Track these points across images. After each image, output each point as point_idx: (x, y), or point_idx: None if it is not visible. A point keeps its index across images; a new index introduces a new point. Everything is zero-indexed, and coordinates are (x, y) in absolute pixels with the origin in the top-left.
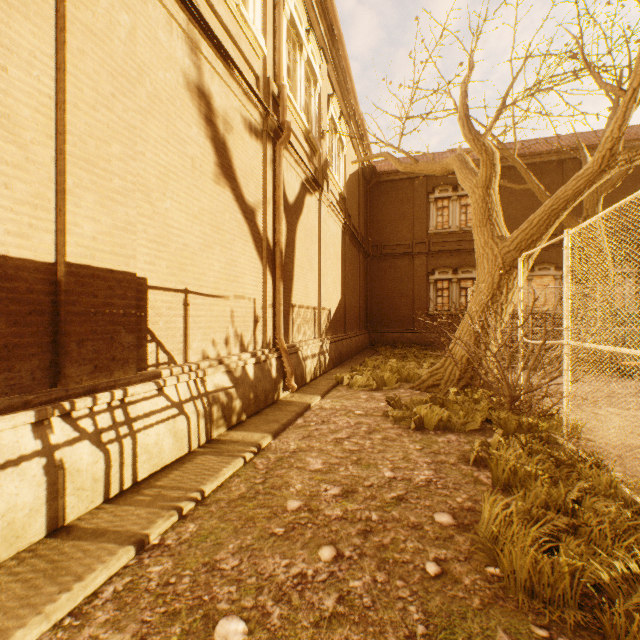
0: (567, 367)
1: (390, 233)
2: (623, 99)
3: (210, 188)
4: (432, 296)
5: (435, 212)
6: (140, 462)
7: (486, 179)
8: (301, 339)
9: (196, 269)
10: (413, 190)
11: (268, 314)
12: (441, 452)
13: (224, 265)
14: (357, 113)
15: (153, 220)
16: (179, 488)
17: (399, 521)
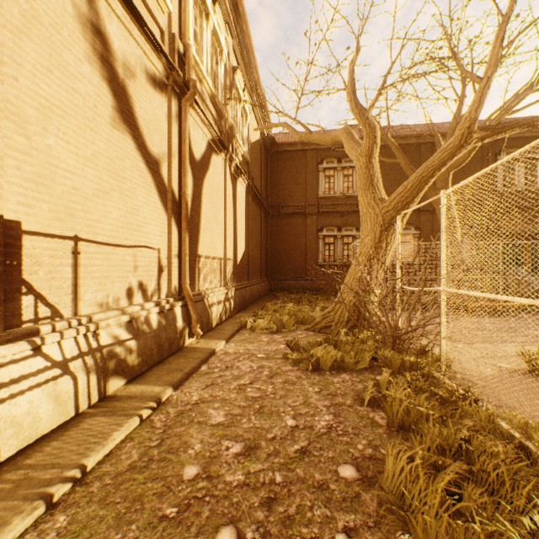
0: (443, 311)
1: (287, 195)
2: (479, 86)
3: (107, 132)
4: (321, 249)
5: (323, 179)
6: (3, 439)
7: (369, 149)
8: (207, 287)
9: (89, 215)
10: (306, 160)
11: (173, 264)
12: (338, 393)
13: (124, 213)
14: (259, 88)
15: (30, 156)
16: (53, 466)
17: (304, 481)
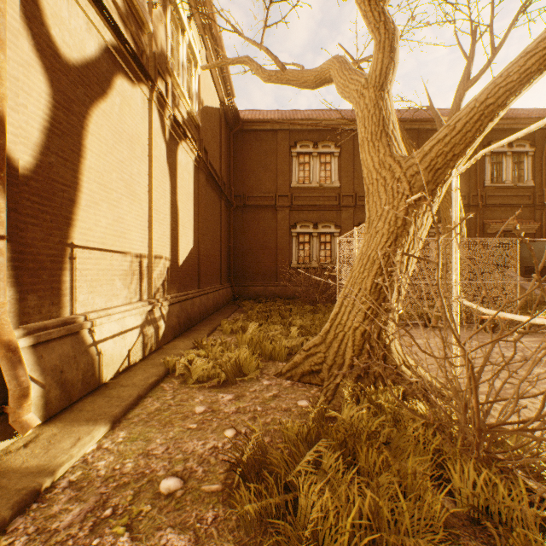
0: None
1: (254, 184)
2: None
3: None
4: (295, 249)
5: (297, 167)
6: None
7: (381, 73)
8: (104, 305)
9: None
10: (276, 143)
11: None
12: None
13: None
14: (214, 25)
15: None
16: None
17: None
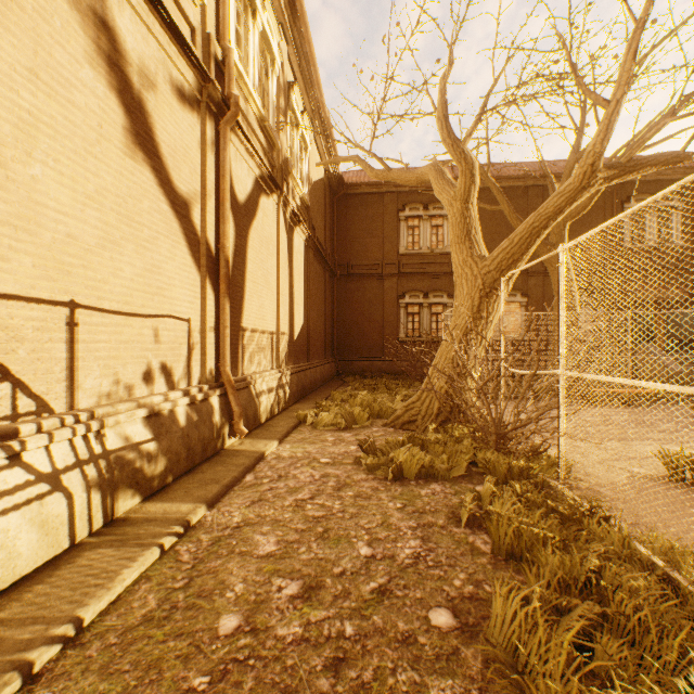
0: (563, 401)
1: (359, 251)
2: (606, 111)
3: (116, 160)
4: (403, 321)
5: (406, 231)
6: None
7: (465, 191)
8: (255, 370)
9: (91, 273)
10: (383, 206)
11: (209, 339)
12: (427, 510)
13: (140, 271)
14: (323, 111)
15: (5, 190)
16: (36, 620)
17: (384, 633)
